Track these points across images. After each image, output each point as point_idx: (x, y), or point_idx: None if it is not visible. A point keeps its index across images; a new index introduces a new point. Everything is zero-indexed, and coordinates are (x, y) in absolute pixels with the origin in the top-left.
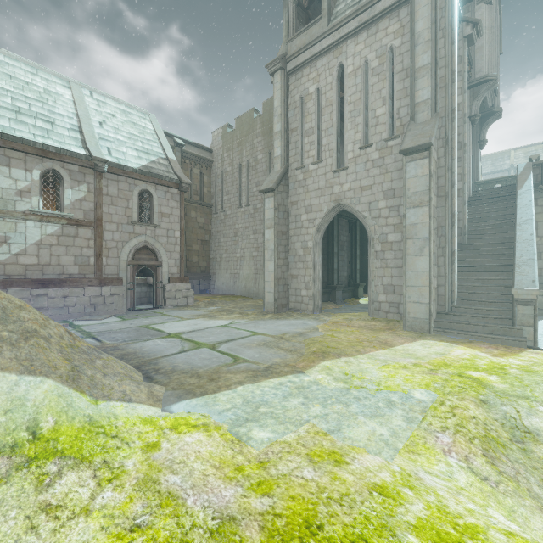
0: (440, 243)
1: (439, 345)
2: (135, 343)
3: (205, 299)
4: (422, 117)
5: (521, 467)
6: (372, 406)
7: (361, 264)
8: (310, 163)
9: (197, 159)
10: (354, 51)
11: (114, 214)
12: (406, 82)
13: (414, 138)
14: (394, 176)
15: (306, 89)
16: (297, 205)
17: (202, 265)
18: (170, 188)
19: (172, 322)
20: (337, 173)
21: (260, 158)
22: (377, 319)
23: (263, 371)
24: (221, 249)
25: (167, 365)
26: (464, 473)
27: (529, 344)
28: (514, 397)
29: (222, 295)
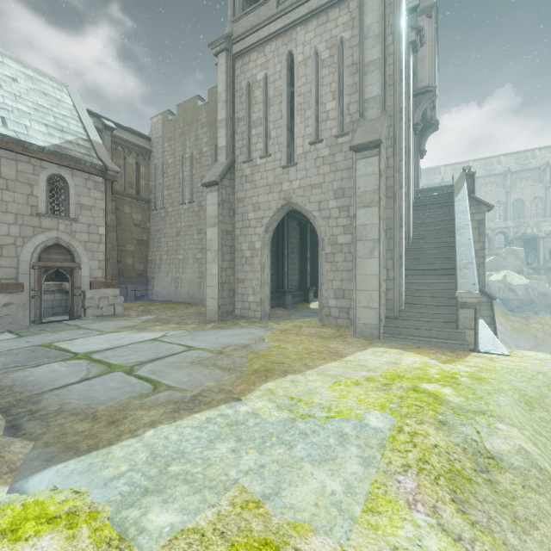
0: (389, 245)
1: (389, 353)
2: (19, 370)
3: (139, 306)
4: (371, 114)
5: (491, 507)
6: (321, 445)
7: (312, 267)
8: (258, 156)
9: (132, 147)
10: (304, 39)
11: (11, 202)
12: (356, 77)
13: (364, 135)
14: (345, 174)
15: (254, 76)
16: (244, 202)
17: (138, 267)
18: (93, 176)
19: (87, 338)
20: (286, 169)
21: (206, 150)
22: (327, 325)
23: (189, 401)
24: (160, 249)
25: (53, 403)
26: (435, 535)
27: (471, 347)
28: (471, 413)
29: (161, 302)
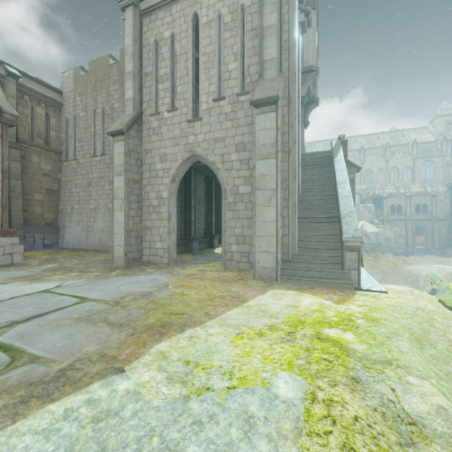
0: (285, 195)
1: (287, 295)
2: None
3: (44, 255)
4: (269, 74)
5: None
6: (220, 444)
7: (217, 217)
8: (165, 110)
9: (41, 98)
10: (208, 2)
11: None
12: (256, 42)
13: (263, 91)
14: (245, 130)
15: (161, 33)
16: (151, 153)
17: (47, 216)
18: None
19: None
20: (192, 123)
21: (117, 106)
22: (229, 269)
23: (50, 381)
24: (72, 199)
25: None
26: None
27: (355, 285)
28: (378, 363)
29: (71, 250)
